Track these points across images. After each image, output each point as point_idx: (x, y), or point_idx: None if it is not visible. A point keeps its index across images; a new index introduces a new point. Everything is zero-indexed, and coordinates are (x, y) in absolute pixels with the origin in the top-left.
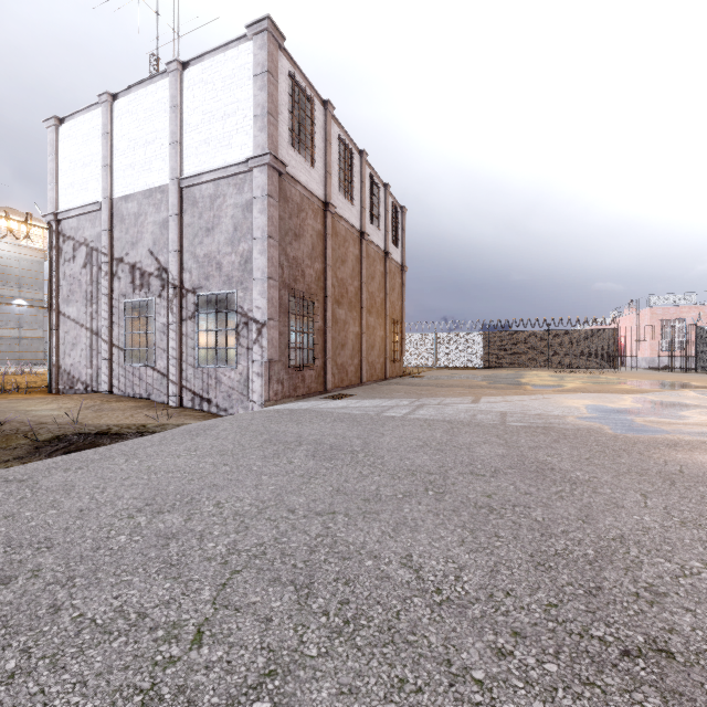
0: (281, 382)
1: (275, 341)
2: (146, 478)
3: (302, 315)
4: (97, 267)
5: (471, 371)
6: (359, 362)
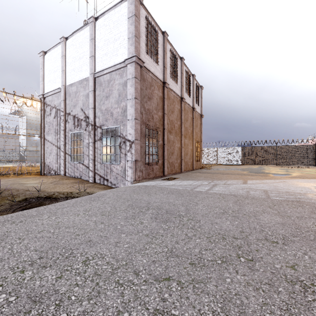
0: (141, 171)
1: (138, 151)
2: (51, 232)
3: (152, 138)
4: (59, 118)
5: (235, 166)
6: (180, 161)
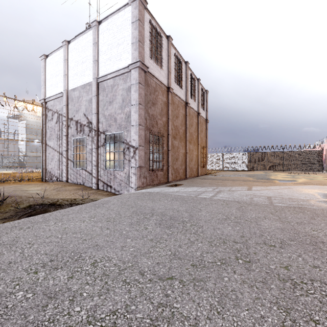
0: (145, 178)
1: (142, 157)
2: (59, 237)
3: (156, 144)
4: (62, 123)
5: (241, 172)
6: (185, 168)
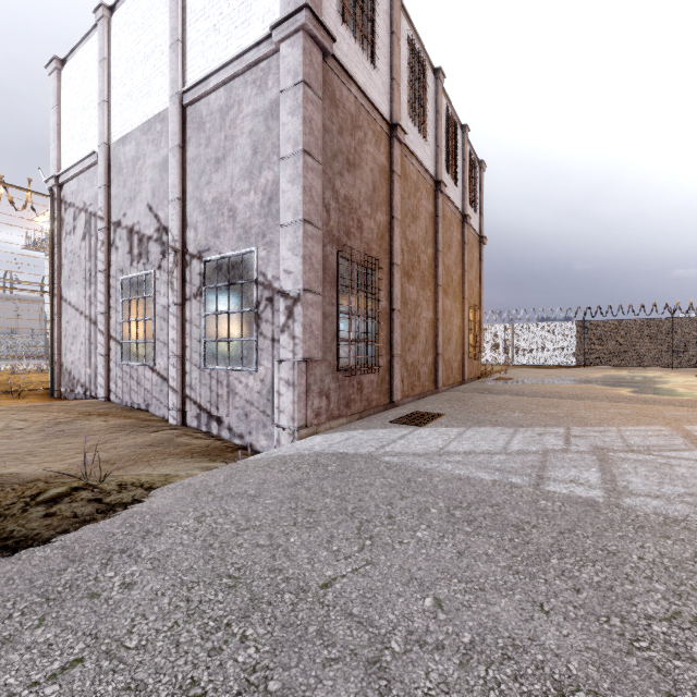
0: (325, 395)
1: (316, 328)
2: None
3: (358, 288)
4: (95, 237)
5: (566, 371)
6: (433, 361)
